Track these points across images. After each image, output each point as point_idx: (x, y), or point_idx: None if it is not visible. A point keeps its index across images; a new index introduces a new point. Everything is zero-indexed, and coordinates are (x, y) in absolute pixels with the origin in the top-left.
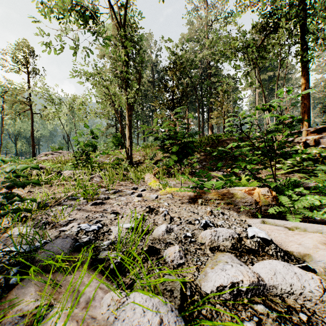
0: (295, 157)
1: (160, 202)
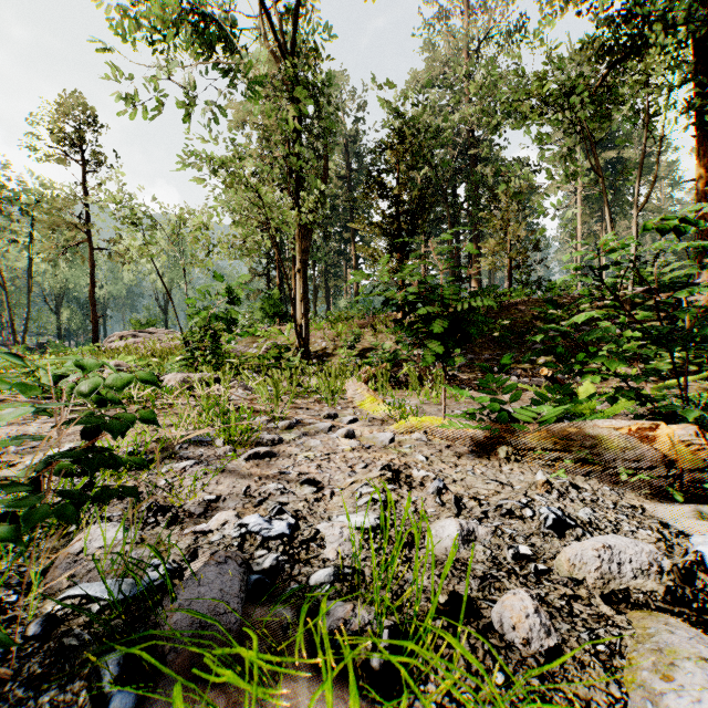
0: None
1: (404, 454)
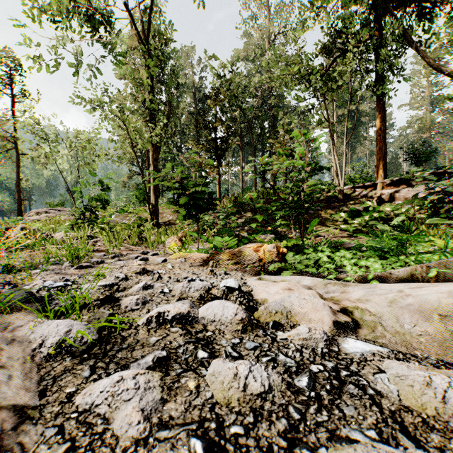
0: (363, 216)
1: (164, 266)
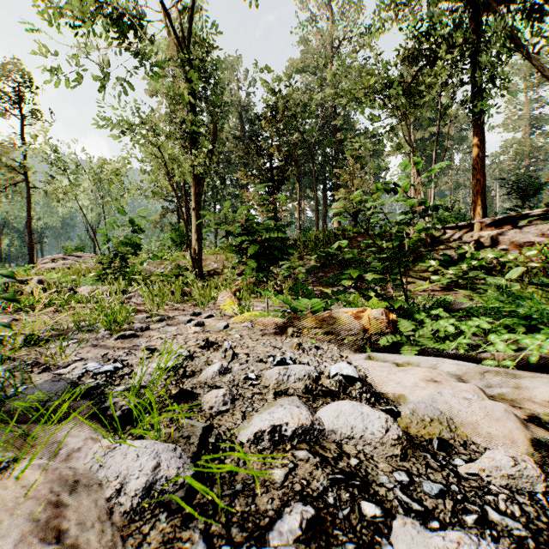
0: (460, 265)
1: (229, 334)
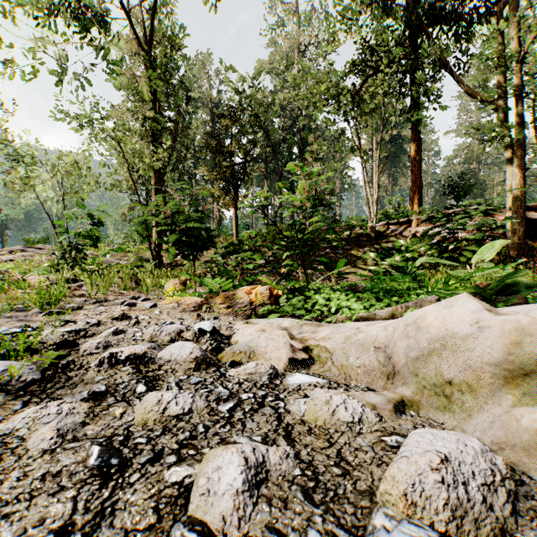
0: (394, 256)
1: (151, 312)
